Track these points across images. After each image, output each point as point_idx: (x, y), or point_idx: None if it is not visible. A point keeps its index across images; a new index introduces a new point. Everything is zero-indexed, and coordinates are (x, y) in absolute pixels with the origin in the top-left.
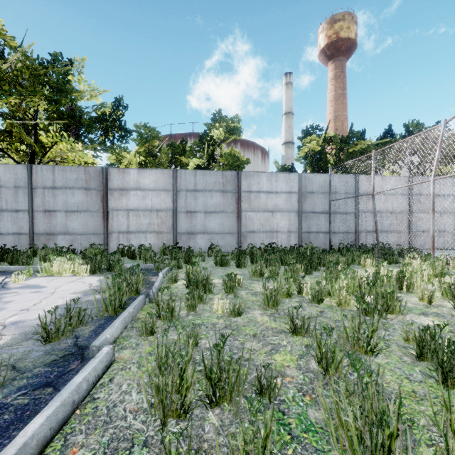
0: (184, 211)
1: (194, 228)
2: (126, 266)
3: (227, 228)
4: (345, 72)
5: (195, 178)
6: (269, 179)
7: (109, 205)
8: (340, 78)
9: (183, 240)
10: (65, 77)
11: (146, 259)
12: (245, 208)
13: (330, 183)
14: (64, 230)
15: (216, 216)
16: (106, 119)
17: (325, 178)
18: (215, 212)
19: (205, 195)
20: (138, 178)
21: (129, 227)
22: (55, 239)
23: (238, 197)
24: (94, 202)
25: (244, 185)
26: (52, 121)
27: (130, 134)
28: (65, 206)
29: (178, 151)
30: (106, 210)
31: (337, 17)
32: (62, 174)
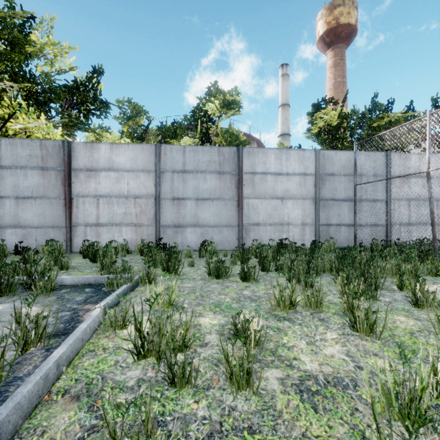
0: (170, 198)
1: (182, 219)
2: (64, 280)
3: (225, 219)
4: (345, 60)
5: (183, 156)
6: (278, 157)
7: (72, 190)
8: (340, 66)
9: (168, 235)
10: (26, 36)
11: (103, 266)
12: (248, 194)
13: (356, 162)
14: (14, 222)
15: (210, 204)
16: (77, 88)
17: (349, 156)
18: (209, 200)
19: (197, 177)
20: (111, 155)
21: (99, 218)
22: (2, 234)
23: (239, 181)
24: (53, 185)
25: (247, 164)
26: (3, 85)
27: (107, 106)
28: (14, 191)
29: (169, 133)
30: (69, 196)
31: (337, 2)
32: (11, 149)
